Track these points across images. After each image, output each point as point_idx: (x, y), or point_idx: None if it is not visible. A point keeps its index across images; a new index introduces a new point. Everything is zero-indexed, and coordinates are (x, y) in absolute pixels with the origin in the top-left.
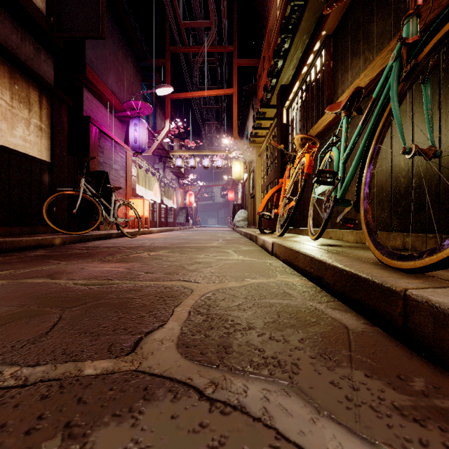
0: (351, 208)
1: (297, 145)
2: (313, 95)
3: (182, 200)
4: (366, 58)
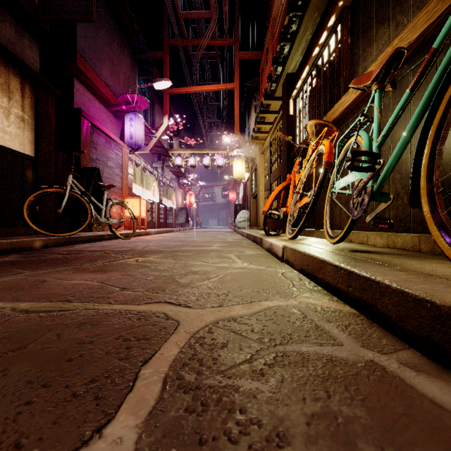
0: (389, 203)
1: (309, 133)
2: (326, 78)
3: (182, 200)
4: (398, 23)
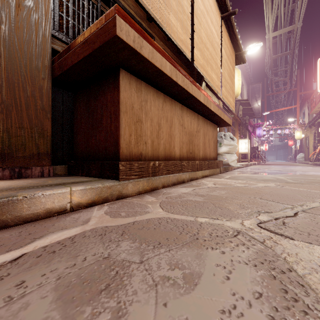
0: None
1: (318, 145)
2: None
3: (260, 147)
4: None
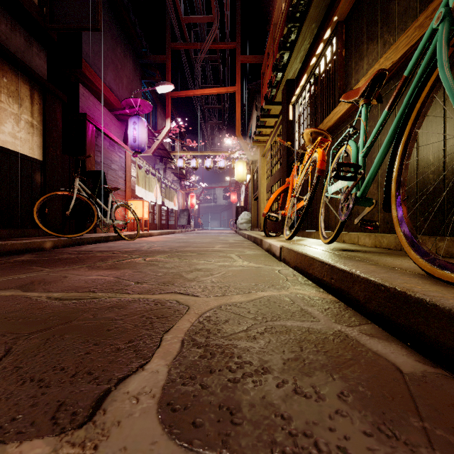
0: (373, 207)
1: (306, 140)
2: (323, 87)
3: (184, 202)
4: (385, 41)
